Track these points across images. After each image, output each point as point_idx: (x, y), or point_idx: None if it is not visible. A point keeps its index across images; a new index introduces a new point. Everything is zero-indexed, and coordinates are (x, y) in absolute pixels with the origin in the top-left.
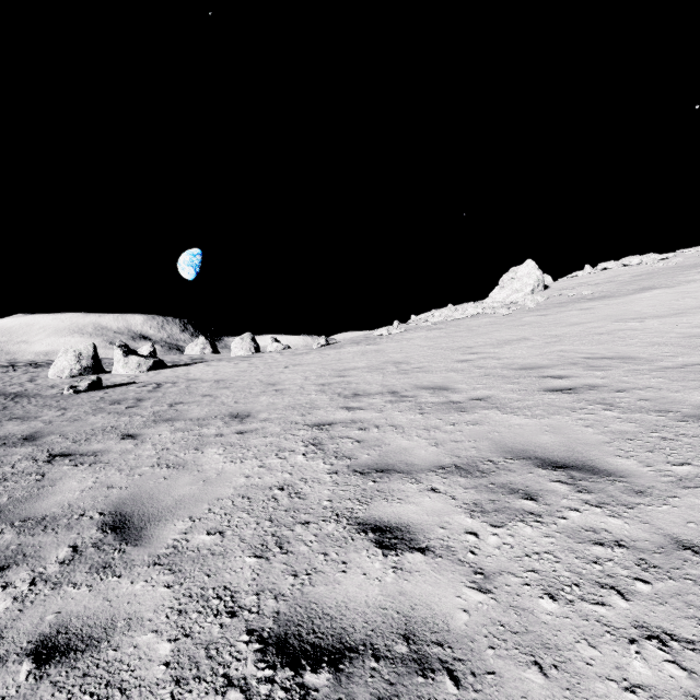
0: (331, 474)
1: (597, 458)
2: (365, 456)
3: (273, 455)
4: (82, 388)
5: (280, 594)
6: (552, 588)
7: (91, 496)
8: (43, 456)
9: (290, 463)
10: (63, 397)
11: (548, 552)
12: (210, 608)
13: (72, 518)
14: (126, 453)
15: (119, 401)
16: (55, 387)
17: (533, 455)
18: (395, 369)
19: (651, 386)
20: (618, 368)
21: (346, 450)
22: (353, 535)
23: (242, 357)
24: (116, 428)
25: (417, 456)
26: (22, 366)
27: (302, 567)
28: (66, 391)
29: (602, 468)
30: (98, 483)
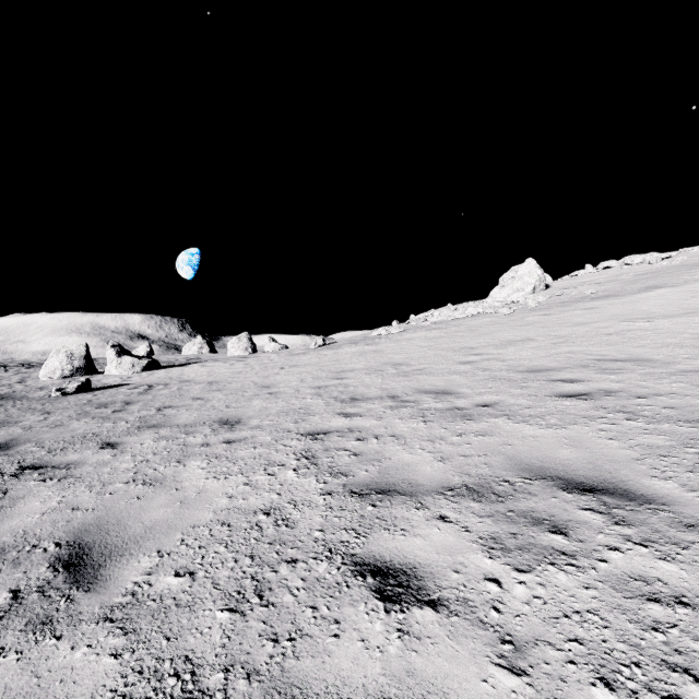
0: (325, 495)
1: (630, 479)
2: (363, 473)
3: (261, 470)
4: (70, 390)
5: (254, 671)
6: (606, 670)
7: (51, 520)
8: (11, 469)
9: (279, 480)
10: (50, 400)
11: (592, 612)
12: (163, 693)
13: (23, 551)
14: (101, 465)
15: (106, 405)
16: (44, 389)
17: (554, 474)
18: (394, 371)
19: (674, 392)
20: (633, 371)
21: (342, 464)
22: (349, 580)
23: (238, 357)
24: (97, 435)
25: (421, 474)
26: (14, 367)
27: (284, 627)
28: (53, 393)
29: (638, 493)
30: (63, 504)
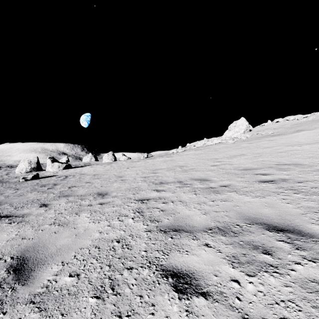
0: (147, 231)
1: (301, 225)
2: (166, 220)
3: (116, 218)
4: (29, 178)
5: None
6: None
7: (11, 244)
8: None
9: (125, 223)
10: (19, 183)
11: (291, 301)
12: None
13: None
14: (39, 215)
15: (45, 185)
16: (17, 178)
17: (262, 221)
18: (180, 169)
19: (315, 180)
20: (294, 169)
21: (155, 216)
22: (159, 279)
23: (108, 163)
24: (39, 200)
25: (195, 221)
26: (4, 167)
27: (125, 308)
28: (21, 179)
29: (305, 232)
30: (18, 236)
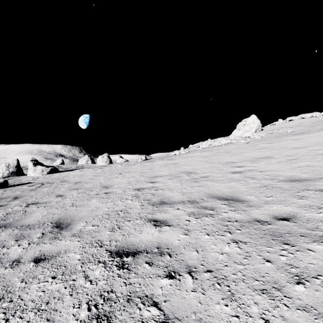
0: None
1: None
2: None
3: None
4: None
5: None
6: None
7: None
8: None
9: None
10: None
11: None
12: None
13: None
14: None
15: (1, 199)
16: None
17: None
18: (188, 177)
19: None
20: None
21: None
22: None
23: (101, 166)
24: None
25: None
26: None
27: None
28: None
29: None
30: None
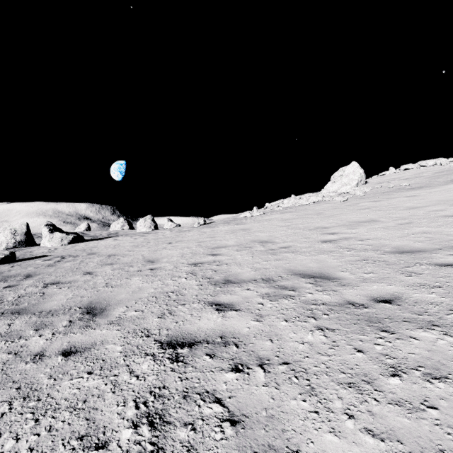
0: None
1: None
2: None
3: None
4: None
5: None
6: None
7: None
8: None
9: None
10: None
11: None
12: None
13: None
14: None
15: (8, 278)
16: None
17: None
18: (262, 248)
19: None
20: None
21: None
22: None
23: (143, 232)
24: None
25: None
26: None
27: None
28: None
29: None
30: None
